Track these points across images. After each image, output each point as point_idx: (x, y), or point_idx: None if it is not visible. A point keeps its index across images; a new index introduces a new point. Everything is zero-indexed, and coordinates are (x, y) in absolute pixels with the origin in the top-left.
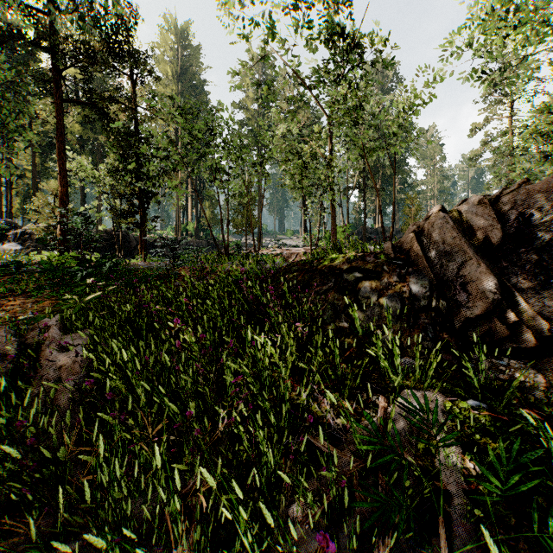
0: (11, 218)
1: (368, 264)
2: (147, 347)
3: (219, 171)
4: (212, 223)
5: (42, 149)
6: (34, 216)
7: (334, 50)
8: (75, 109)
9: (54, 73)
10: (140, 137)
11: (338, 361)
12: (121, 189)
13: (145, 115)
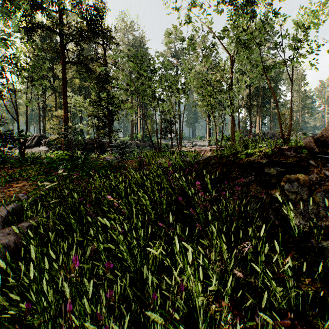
0: (45, 133)
1: (290, 159)
2: (86, 233)
3: (155, 98)
4: (151, 133)
5: (60, 95)
6: (51, 131)
7: (234, 6)
8: (73, 68)
9: (60, 46)
10: (108, 81)
11: (291, 284)
12: (97, 113)
13: (112, 68)
